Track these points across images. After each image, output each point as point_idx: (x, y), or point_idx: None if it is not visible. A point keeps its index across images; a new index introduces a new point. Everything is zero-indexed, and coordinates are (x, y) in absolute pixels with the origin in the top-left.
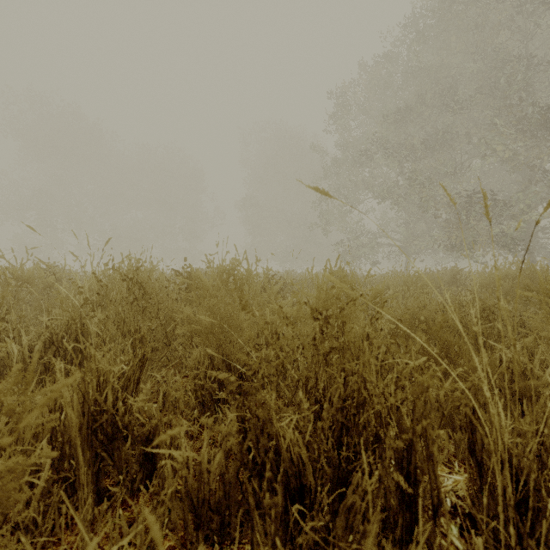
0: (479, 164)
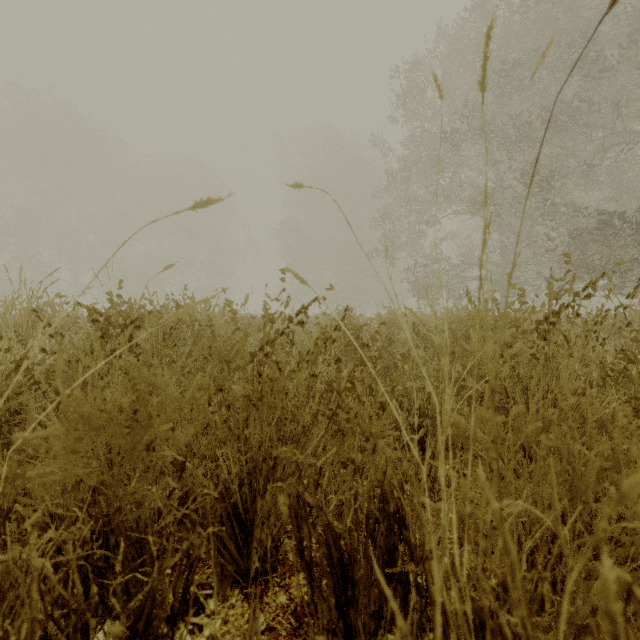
0: (636, 147)
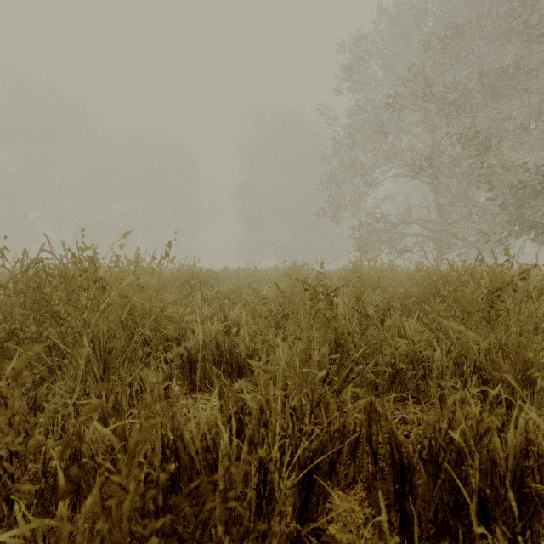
0: None
